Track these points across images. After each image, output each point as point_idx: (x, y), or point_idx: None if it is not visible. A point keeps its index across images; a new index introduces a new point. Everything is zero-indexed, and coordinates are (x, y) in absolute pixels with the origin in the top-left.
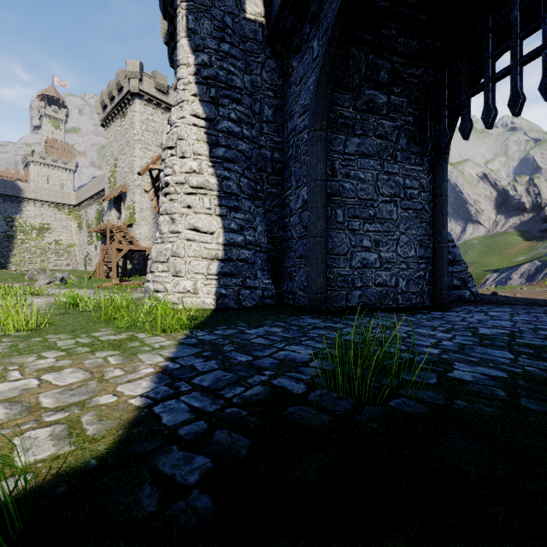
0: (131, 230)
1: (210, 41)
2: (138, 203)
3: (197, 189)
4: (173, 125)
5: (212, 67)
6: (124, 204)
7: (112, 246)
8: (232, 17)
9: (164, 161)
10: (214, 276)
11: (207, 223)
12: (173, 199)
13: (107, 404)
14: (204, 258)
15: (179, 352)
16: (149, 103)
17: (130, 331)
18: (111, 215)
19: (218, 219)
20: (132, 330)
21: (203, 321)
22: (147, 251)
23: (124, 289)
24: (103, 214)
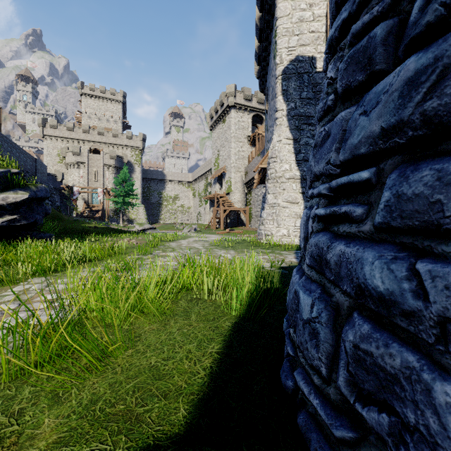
0: (228, 197)
1: (295, 94)
2: (233, 179)
3: (288, 179)
4: (274, 145)
5: (296, 108)
6: (224, 180)
7: (221, 208)
8: (308, 74)
9: (269, 165)
10: (298, 227)
11: (294, 198)
12: (275, 185)
13: (288, 261)
14: (293, 217)
15: (297, 255)
16: (239, 110)
17: (269, 250)
18: (216, 188)
19: (300, 195)
20: (269, 249)
21: (298, 249)
22: (240, 211)
23: (234, 235)
24: (208, 187)
